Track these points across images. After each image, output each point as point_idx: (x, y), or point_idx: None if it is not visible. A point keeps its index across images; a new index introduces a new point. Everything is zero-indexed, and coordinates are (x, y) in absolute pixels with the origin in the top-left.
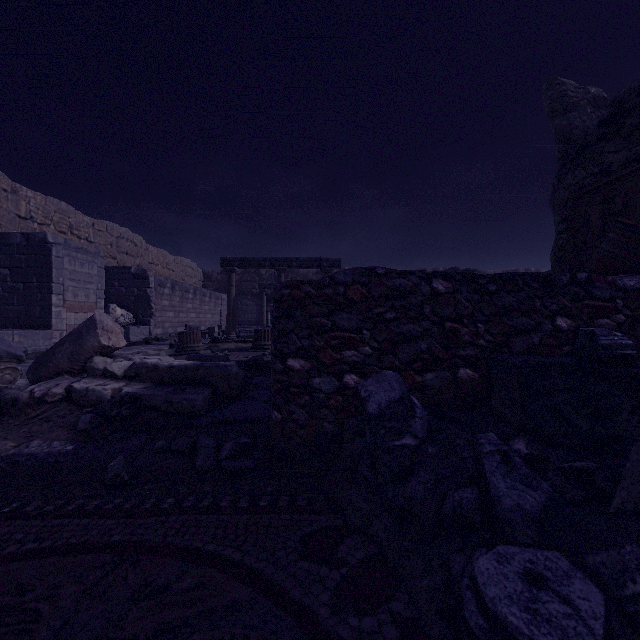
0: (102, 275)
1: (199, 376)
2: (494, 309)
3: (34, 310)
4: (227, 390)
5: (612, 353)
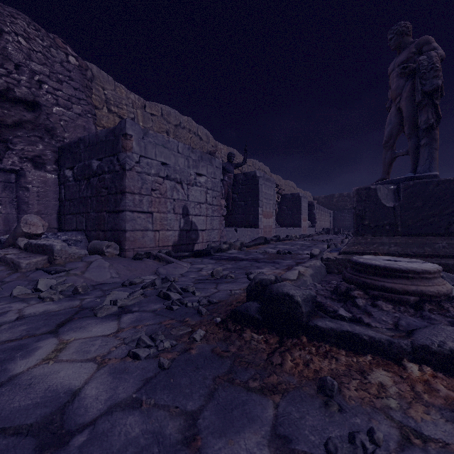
0: (307, 206)
1: None
2: None
3: (295, 221)
4: None
5: None
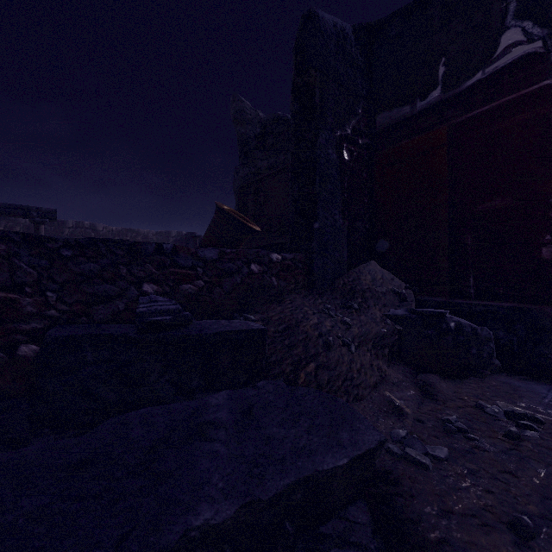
0: None
1: None
2: (70, 276)
3: None
4: None
5: (146, 320)
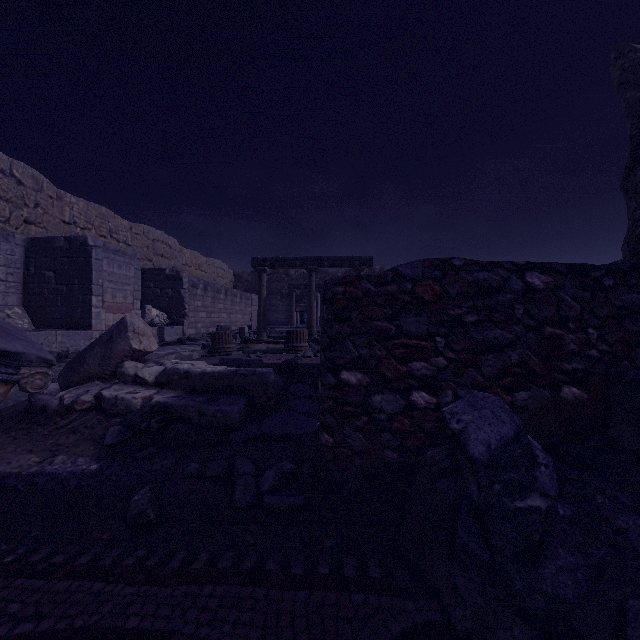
0: (138, 277)
1: (234, 384)
2: (611, 310)
3: (76, 311)
4: (264, 400)
5: None
